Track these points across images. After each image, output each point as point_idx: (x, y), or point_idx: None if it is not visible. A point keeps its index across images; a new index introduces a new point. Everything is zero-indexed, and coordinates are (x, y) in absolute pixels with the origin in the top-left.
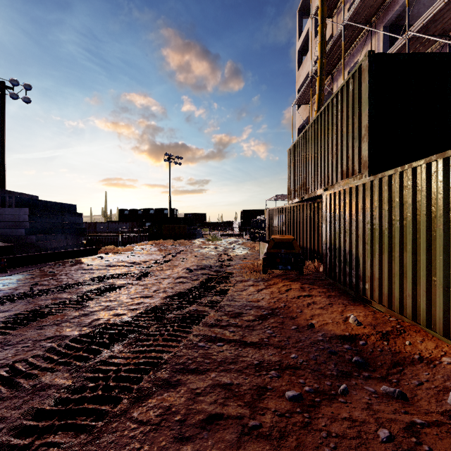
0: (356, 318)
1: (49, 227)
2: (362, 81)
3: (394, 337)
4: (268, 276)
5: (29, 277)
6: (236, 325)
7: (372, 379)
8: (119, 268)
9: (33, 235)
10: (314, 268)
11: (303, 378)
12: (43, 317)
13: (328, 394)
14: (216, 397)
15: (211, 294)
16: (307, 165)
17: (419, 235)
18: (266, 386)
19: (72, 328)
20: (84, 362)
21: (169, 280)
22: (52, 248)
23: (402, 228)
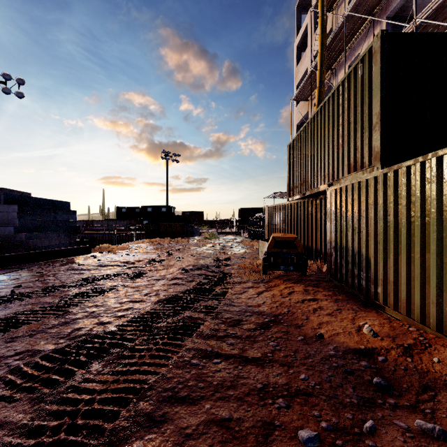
0: (371, 328)
1: (40, 225)
2: (373, 64)
3: (419, 353)
4: (269, 277)
5: (14, 279)
6: (235, 335)
7: (400, 409)
8: (111, 268)
9: (23, 233)
10: (317, 268)
11: (318, 409)
12: (16, 327)
13: (351, 434)
14: (211, 441)
15: (208, 297)
16: (309, 159)
17: (446, 234)
18: (273, 422)
19: (47, 340)
20: (53, 388)
21: (163, 282)
22: (43, 247)
23: (423, 226)
